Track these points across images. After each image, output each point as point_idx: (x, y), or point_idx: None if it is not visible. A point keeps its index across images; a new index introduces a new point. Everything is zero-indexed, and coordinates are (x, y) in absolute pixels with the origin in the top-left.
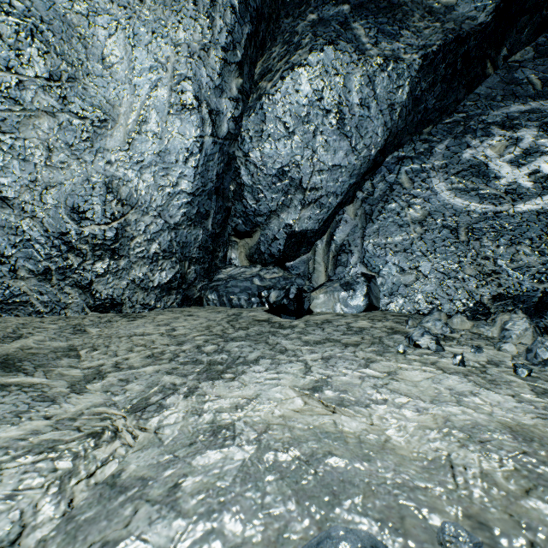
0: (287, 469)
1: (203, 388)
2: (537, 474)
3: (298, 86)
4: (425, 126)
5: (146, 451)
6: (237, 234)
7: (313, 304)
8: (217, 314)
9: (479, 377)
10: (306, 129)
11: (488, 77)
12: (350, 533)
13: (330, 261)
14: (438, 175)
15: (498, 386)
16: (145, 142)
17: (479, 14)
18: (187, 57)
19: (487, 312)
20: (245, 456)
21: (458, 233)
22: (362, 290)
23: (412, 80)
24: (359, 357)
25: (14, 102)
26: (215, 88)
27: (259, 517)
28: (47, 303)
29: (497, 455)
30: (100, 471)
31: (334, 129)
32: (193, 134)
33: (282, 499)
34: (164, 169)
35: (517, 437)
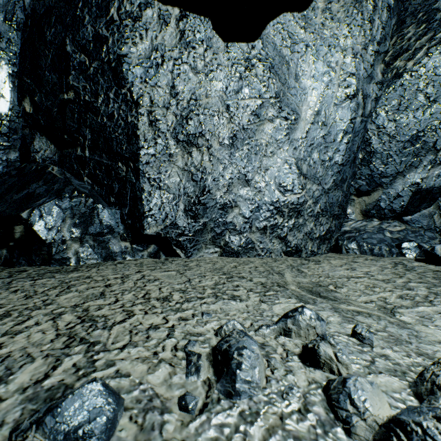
0: None
1: None
2: None
3: None
4: None
5: None
6: (358, 193)
7: None
8: (378, 262)
9: None
10: None
11: None
12: None
13: None
14: None
15: None
16: (316, 129)
17: None
18: (351, 58)
19: None
20: None
21: None
22: None
23: None
24: None
25: (257, 117)
26: (367, 77)
27: None
28: (262, 249)
29: None
30: None
31: None
32: (349, 117)
33: None
34: (325, 147)
35: None
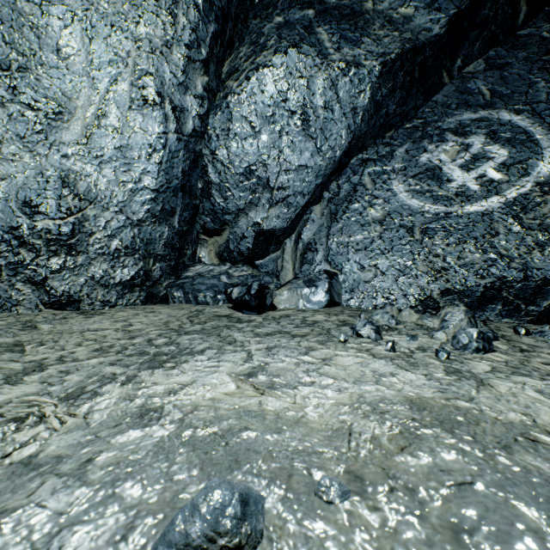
0: (201, 443)
1: (142, 376)
2: (415, 435)
3: (263, 87)
4: (387, 130)
5: (71, 434)
6: (206, 232)
7: (278, 300)
8: (180, 311)
9: (403, 360)
10: (272, 129)
11: (445, 86)
12: (225, 483)
13: (298, 259)
14: (398, 178)
15: (417, 367)
16: (105, 137)
17: (433, 27)
18: (148, 53)
19: (437, 307)
20: (164, 434)
21: (413, 232)
22: (324, 287)
23: (373, 86)
24: (302, 346)
25: None
26: (179, 85)
27: (161, 482)
28: None
29: (390, 422)
30: (18, 452)
31: (299, 130)
32: (156, 130)
33: (188, 467)
34: (126, 164)
35: (413, 407)
